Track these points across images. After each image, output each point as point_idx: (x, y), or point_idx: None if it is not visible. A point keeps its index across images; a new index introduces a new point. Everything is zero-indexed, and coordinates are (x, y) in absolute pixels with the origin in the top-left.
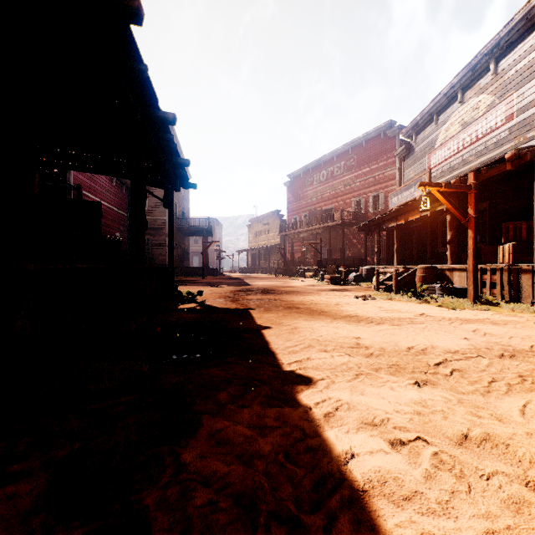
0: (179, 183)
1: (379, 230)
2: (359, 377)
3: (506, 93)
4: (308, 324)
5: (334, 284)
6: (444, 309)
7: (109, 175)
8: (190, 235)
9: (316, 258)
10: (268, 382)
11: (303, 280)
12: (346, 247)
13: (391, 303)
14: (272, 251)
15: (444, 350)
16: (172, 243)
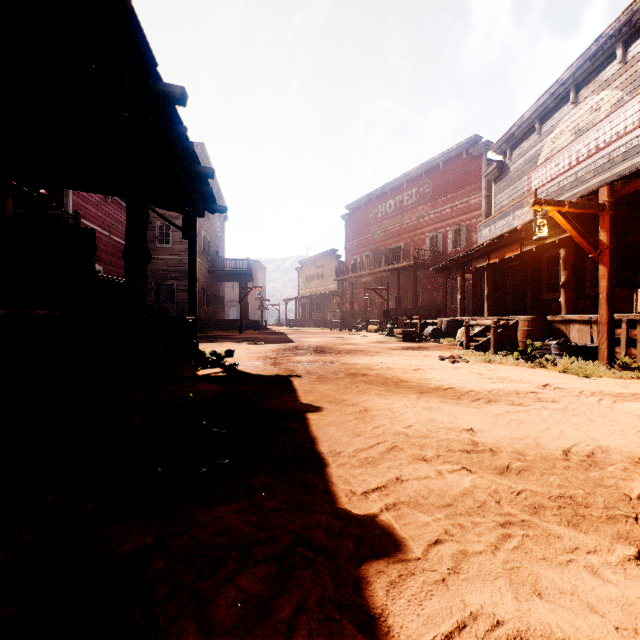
0: (203, 205)
1: (464, 271)
2: (510, 535)
3: (639, 85)
4: (385, 403)
5: (407, 341)
6: (572, 377)
7: (109, 193)
8: (225, 279)
9: (381, 308)
10: (327, 549)
11: (366, 335)
12: (419, 294)
13: (493, 368)
14: (326, 299)
15: (629, 458)
16: (194, 286)
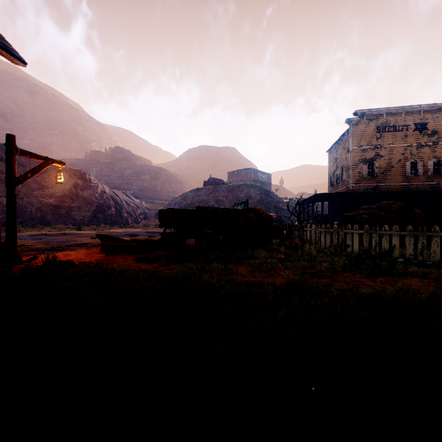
0: None
1: None
2: None
3: None
4: None
5: None
6: None
7: None
8: None
9: None
10: None
11: None
12: None
13: None
14: None
15: None
16: None
